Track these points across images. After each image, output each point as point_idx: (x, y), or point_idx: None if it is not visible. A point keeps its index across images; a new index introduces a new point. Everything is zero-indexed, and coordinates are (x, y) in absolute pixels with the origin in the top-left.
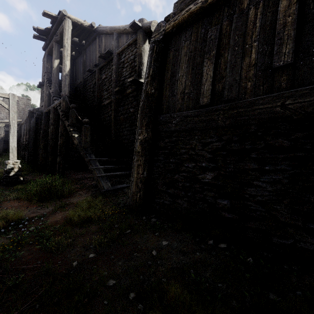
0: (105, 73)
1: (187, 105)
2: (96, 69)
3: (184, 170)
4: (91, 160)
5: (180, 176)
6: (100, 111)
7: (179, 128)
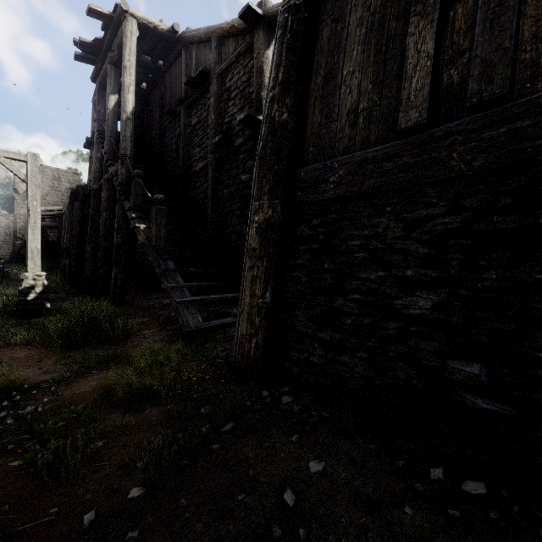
0: (197, 114)
1: (365, 136)
2: (181, 108)
3: (357, 286)
4: (167, 272)
5: (347, 302)
6: (188, 184)
7: (346, 192)
